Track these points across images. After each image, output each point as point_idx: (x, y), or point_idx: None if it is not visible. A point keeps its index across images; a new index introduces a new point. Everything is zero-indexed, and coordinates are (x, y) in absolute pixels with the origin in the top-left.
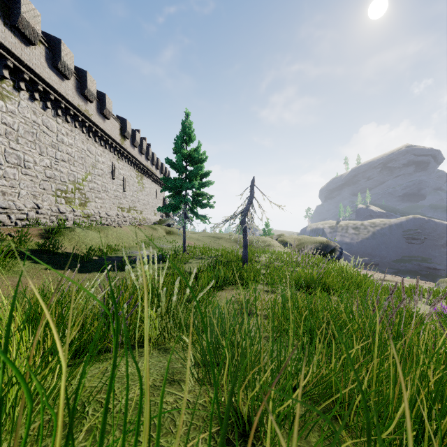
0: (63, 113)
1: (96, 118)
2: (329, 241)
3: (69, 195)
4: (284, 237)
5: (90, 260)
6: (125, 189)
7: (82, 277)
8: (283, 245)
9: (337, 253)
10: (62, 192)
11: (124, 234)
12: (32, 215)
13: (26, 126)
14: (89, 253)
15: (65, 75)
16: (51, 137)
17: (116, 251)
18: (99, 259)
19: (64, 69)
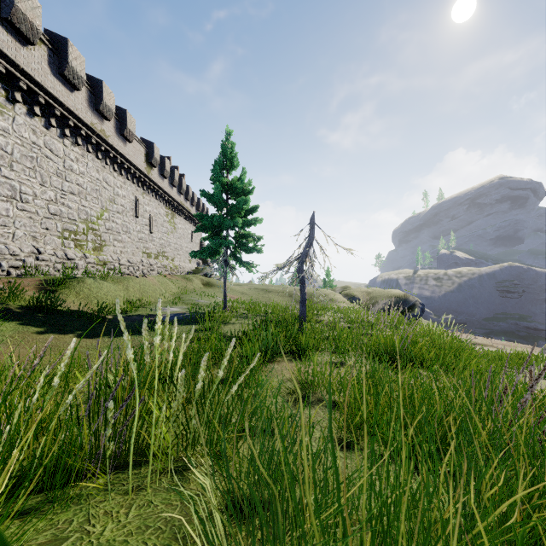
0: (72, 133)
1: (115, 140)
2: (407, 295)
3: (80, 236)
4: (350, 290)
5: (101, 320)
6: (152, 230)
7: (86, 344)
8: (350, 300)
9: (418, 310)
10: (71, 233)
11: (150, 286)
12: (30, 262)
13: (24, 149)
14: (99, 311)
15: (74, 84)
16: (56, 163)
17: (138, 308)
18: (114, 318)
19: (73, 77)
